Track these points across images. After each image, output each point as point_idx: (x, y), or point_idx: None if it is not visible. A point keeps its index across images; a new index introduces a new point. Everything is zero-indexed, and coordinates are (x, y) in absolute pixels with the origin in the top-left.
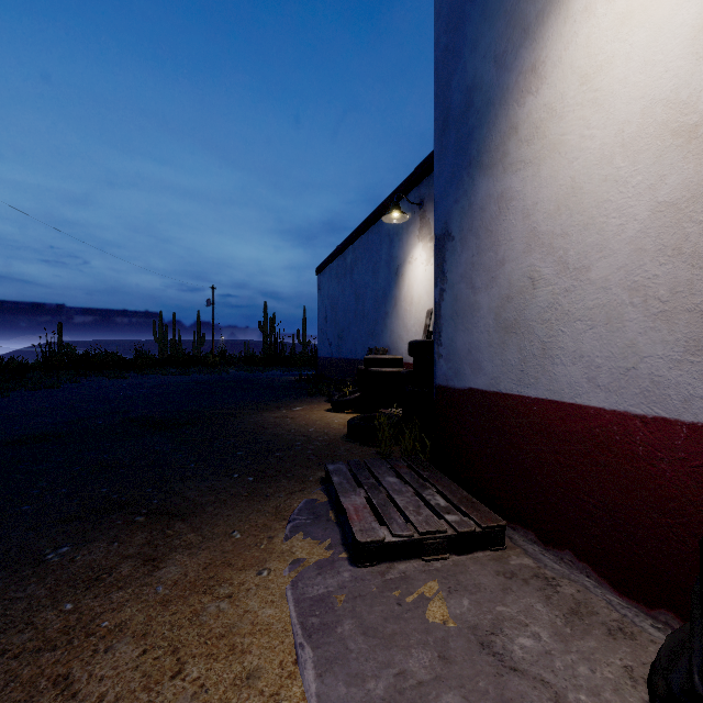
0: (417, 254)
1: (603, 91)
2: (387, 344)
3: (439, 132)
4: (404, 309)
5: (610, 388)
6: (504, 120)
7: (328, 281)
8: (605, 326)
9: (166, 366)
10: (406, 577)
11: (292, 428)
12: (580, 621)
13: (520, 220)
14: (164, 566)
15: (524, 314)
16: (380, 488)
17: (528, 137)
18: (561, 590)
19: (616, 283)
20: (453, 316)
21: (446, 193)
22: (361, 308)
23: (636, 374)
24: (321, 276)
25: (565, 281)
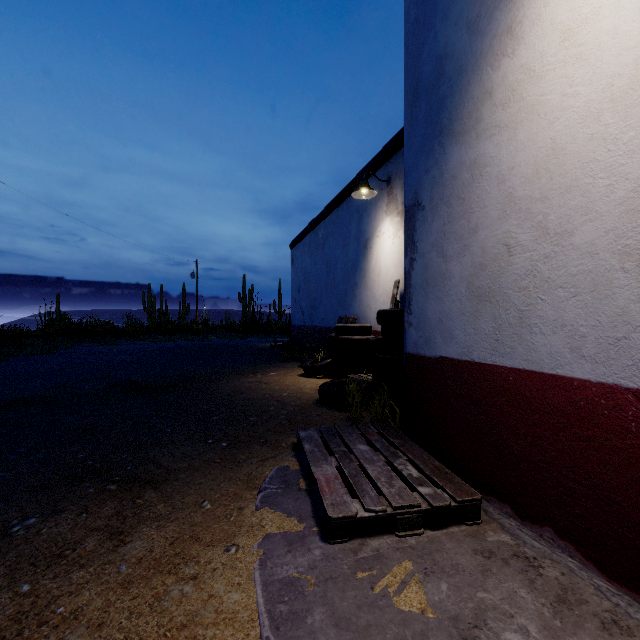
0: (385, 228)
1: (589, 45)
2: (356, 313)
3: (409, 104)
4: (372, 280)
5: (596, 359)
6: (477, 85)
7: (302, 255)
8: (591, 293)
9: (154, 333)
10: (380, 555)
11: (266, 393)
12: (569, 611)
13: (494, 186)
14: (130, 540)
15: (499, 282)
16: (351, 456)
17: (504, 101)
18: (545, 572)
19: (604, 248)
20: (423, 285)
21: (416, 164)
22: (332, 279)
23: (628, 344)
24: (295, 250)
25: (544, 247)
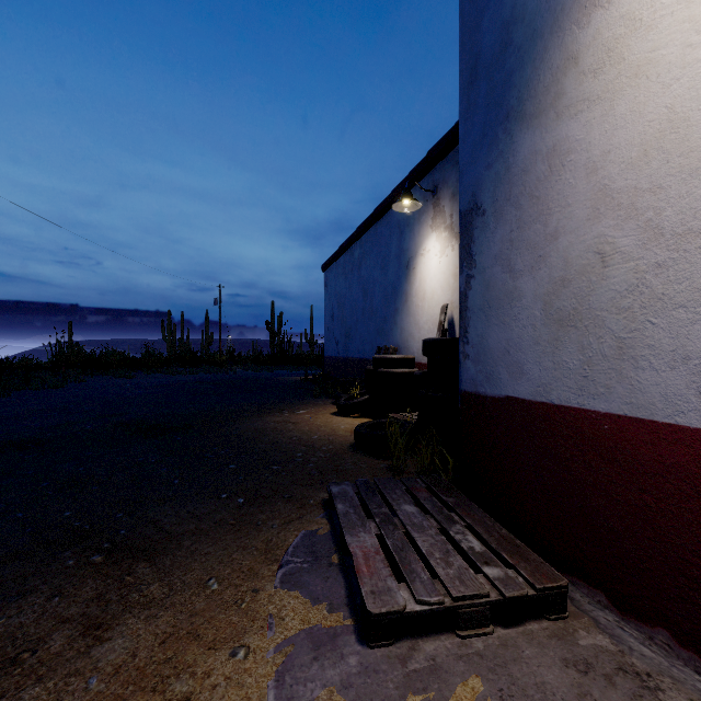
0: (430, 245)
1: None
2: (397, 342)
3: (466, 86)
4: (416, 305)
5: None
6: (558, 51)
7: (335, 278)
8: None
9: (174, 365)
10: (437, 667)
11: (294, 436)
12: None
13: (581, 177)
14: (109, 637)
15: (588, 302)
16: (395, 521)
17: (595, 66)
18: (666, 699)
19: None
20: (483, 308)
21: (474, 159)
22: (370, 304)
23: None
24: (327, 272)
25: (656, 253)
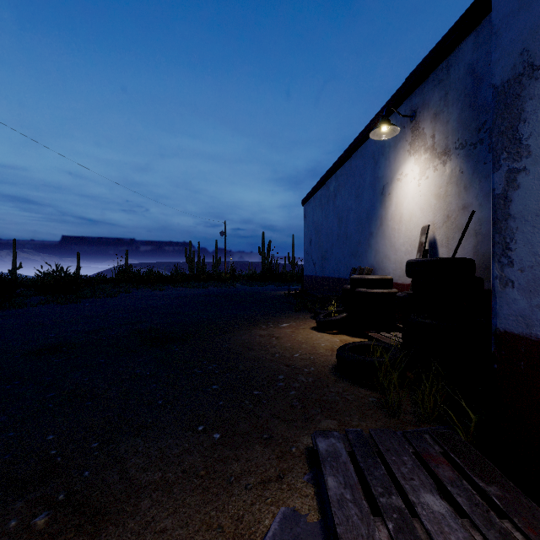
0: (408, 169)
1: None
2: (371, 264)
3: None
4: (391, 228)
5: None
6: None
7: (313, 210)
8: None
9: (192, 281)
10: None
11: (276, 352)
12: None
13: None
14: None
15: None
16: (420, 535)
17: None
18: None
19: None
20: None
21: (526, 0)
22: (344, 230)
23: None
24: (306, 206)
25: None
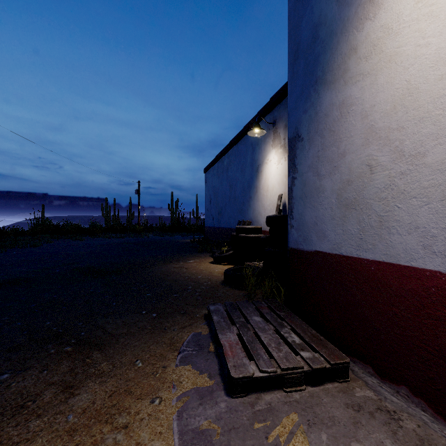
0: (271, 157)
1: (439, 4)
2: (250, 218)
3: (291, 62)
4: (262, 194)
5: (445, 254)
6: (345, 44)
7: (212, 177)
8: (441, 202)
9: (109, 232)
10: (272, 408)
11: (186, 276)
12: None
13: (359, 120)
14: (78, 393)
15: (363, 194)
16: (248, 326)
17: (366, 54)
18: (404, 425)
19: None
20: (302, 197)
21: (297, 106)
22: (233, 194)
23: None
24: (207, 174)
25: (400, 166)
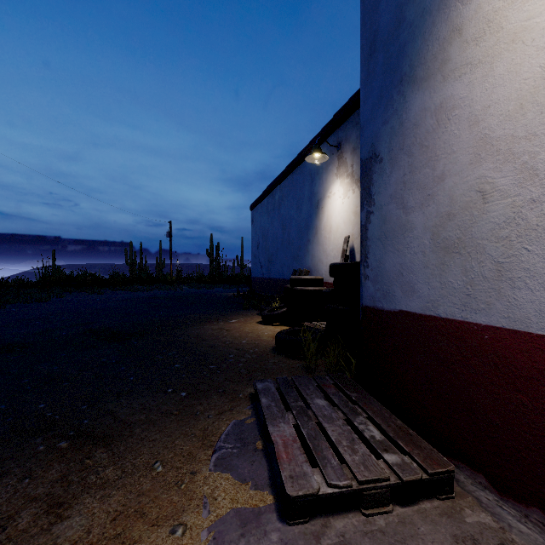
0: (336, 189)
1: None
2: (309, 266)
3: (366, 57)
4: (324, 236)
5: None
6: (444, 24)
7: (260, 215)
8: None
9: (134, 284)
10: (346, 543)
11: (227, 340)
12: None
13: (465, 129)
14: (68, 515)
15: (471, 232)
16: (309, 413)
17: (477, 35)
18: None
19: None
20: (381, 238)
21: (373, 116)
22: (287, 236)
23: None
24: (254, 211)
25: (531, 191)
